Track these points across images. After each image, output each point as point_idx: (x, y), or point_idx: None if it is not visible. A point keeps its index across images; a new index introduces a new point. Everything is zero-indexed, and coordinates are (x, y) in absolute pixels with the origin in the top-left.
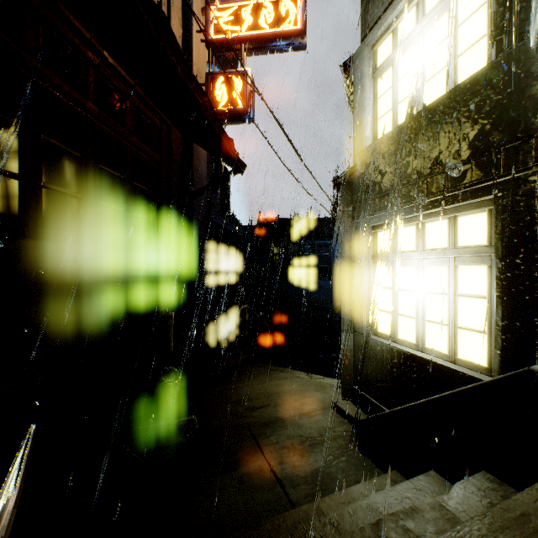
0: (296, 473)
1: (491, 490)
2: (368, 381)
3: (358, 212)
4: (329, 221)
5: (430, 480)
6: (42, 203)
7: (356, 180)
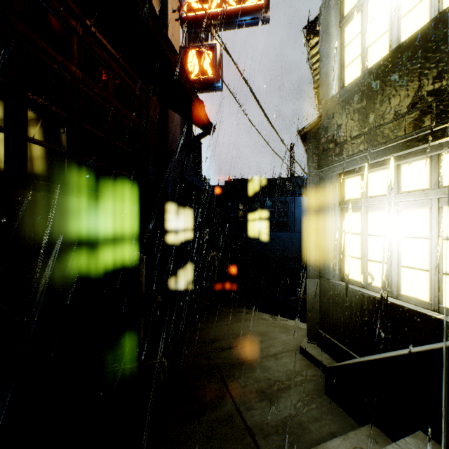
0: (266, 421)
1: None
2: (335, 326)
3: (324, 160)
4: (288, 181)
5: (421, 444)
6: (27, 155)
7: (322, 129)
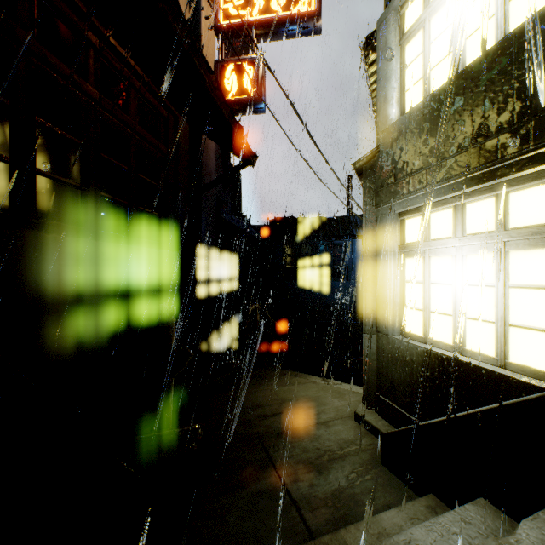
0: (314, 494)
1: None
2: (394, 387)
3: (382, 197)
4: (344, 220)
5: (481, 510)
6: (36, 190)
7: (380, 162)
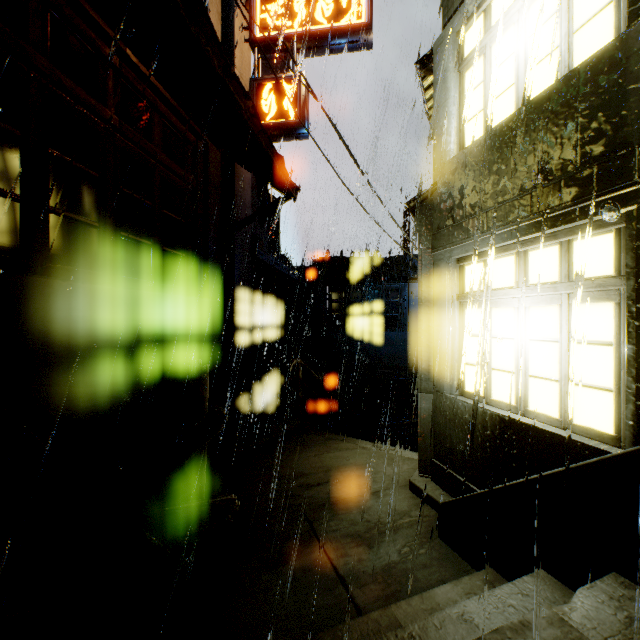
0: (362, 569)
1: (628, 599)
2: (453, 453)
3: (439, 241)
4: (400, 260)
5: (540, 582)
6: (50, 231)
7: (437, 201)
